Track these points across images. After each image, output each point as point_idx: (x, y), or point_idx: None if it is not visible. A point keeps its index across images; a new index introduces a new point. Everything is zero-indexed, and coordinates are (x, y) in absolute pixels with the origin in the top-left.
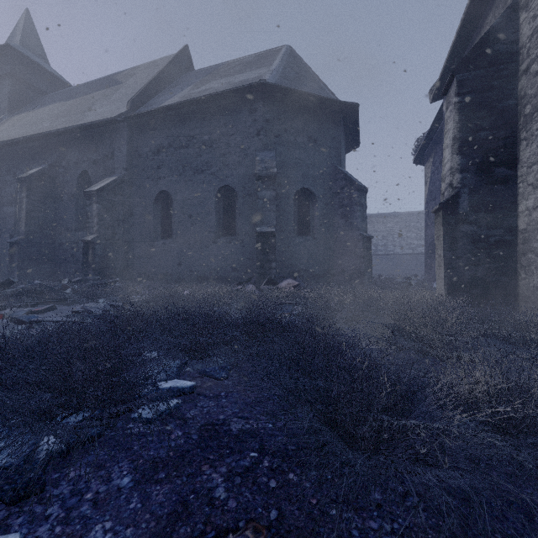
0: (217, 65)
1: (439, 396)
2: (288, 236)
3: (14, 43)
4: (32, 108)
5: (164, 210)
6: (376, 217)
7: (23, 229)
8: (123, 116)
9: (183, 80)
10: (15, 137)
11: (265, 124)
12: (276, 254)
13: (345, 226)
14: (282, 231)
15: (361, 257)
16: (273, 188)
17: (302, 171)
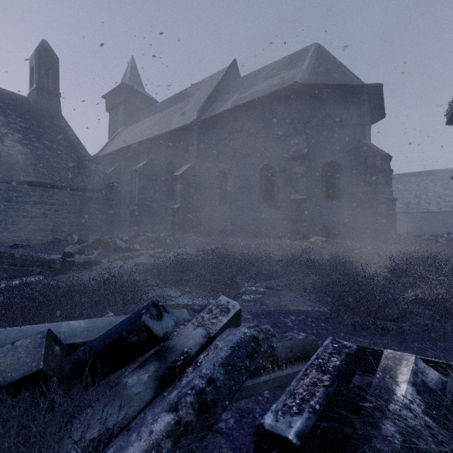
0: (258, 70)
1: (405, 296)
2: (317, 201)
3: (126, 80)
4: (136, 121)
5: (221, 185)
6: (407, 176)
7: (137, 202)
8: (195, 122)
9: (233, 87)
10: (130, 143)
11: (297, 115)
12: (306, 215)
13: (368, 190)
14: (312, 197)
15: (385, 217)
16: (304, 165)
17: (329, 147)
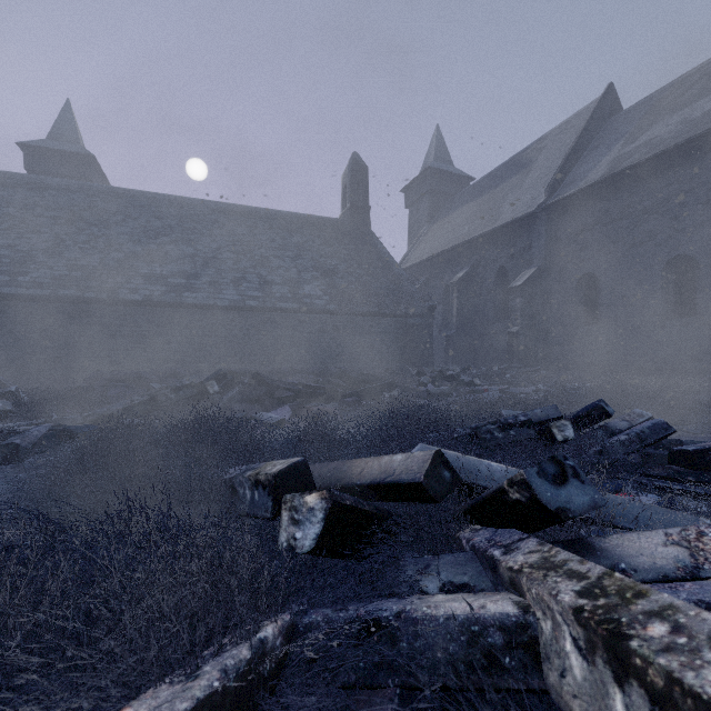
0: (659, 90)
1: None
2: None
3: (430, 161)
4: (445, 214)
5: (587, 294)
6: None
7: (455, 325)
8: (542, 206)
9: (607, 132)
10: (441, 247)
11: None
12: None
13: None
14: None
15: None
16: None
17: None
